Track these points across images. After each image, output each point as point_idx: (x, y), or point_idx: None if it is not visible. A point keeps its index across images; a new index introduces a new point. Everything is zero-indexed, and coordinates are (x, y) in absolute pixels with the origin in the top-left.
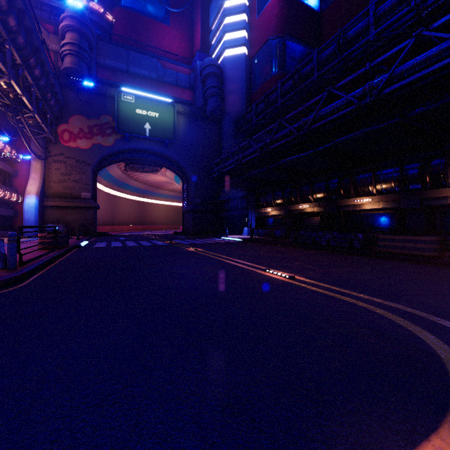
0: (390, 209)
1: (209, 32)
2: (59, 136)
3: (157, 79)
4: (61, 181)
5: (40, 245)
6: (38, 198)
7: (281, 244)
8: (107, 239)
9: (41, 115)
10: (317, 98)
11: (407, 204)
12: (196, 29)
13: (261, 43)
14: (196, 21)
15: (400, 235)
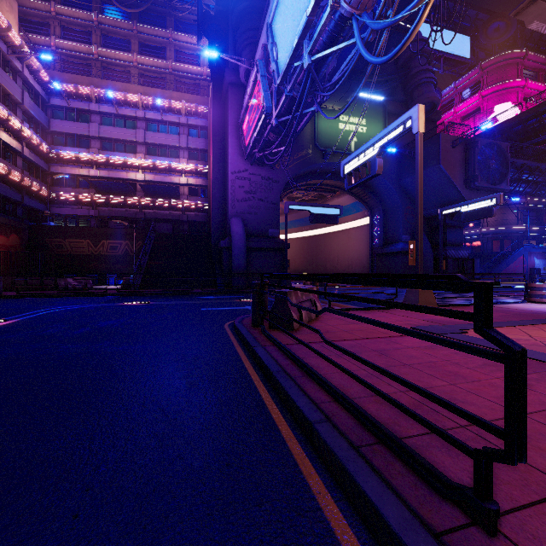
0: None
1: None
2: None
3: None
4: None
5: None
6: None
7: None
8: None
9: None
10: None
11: None
12: None
13: None
14: None
15: None
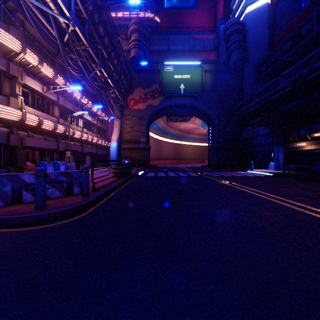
0: None
1: (230, 0)
2: (128, 103)
3: (189, 50)
4: (129, 131)
5: (113, 174)
6: (117, 143)
7: None
8: (155, 170)
9: (118, 90)
10: None
11: None
12: (219, 3)
13: None
14: None
15: None
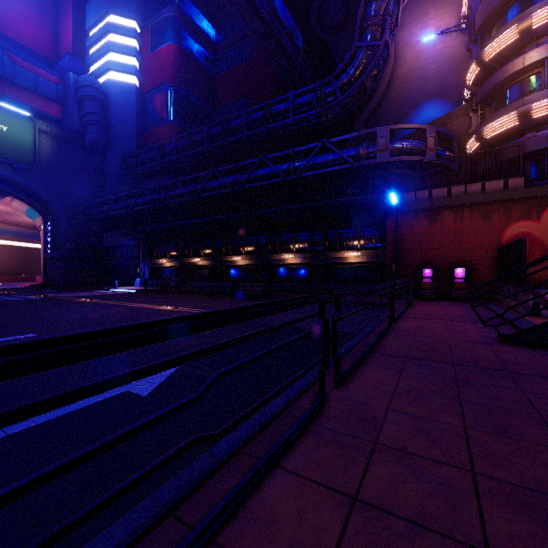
0: (253, 265)
1: (85, 35)
2: None
3: (3, 77)
4: None
5: None
6: None
7: (175, 293)
8: None
9: None
10: (205, 172)
11: (260, 262)
12: (64, 22)
13: (155, 83)
14: (64, 11)
15: (248, 283)
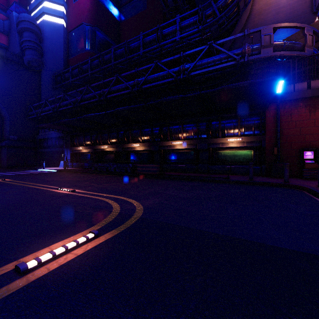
0: (148, 151)
1: None
2: None
3: None
4: None
5: None
6: None
7: (86, 172)
8: None
9: None
10: (111, 78)
11: (154, 148)
12: None
13: (77, 23)
14: None
15: (146, 164)
